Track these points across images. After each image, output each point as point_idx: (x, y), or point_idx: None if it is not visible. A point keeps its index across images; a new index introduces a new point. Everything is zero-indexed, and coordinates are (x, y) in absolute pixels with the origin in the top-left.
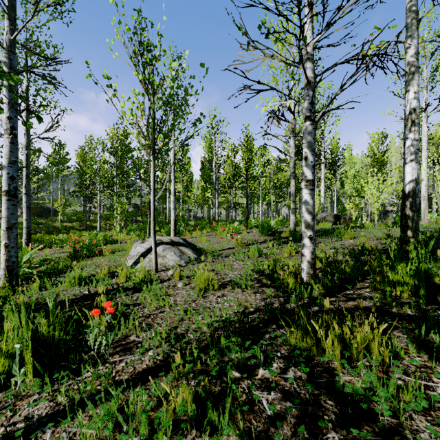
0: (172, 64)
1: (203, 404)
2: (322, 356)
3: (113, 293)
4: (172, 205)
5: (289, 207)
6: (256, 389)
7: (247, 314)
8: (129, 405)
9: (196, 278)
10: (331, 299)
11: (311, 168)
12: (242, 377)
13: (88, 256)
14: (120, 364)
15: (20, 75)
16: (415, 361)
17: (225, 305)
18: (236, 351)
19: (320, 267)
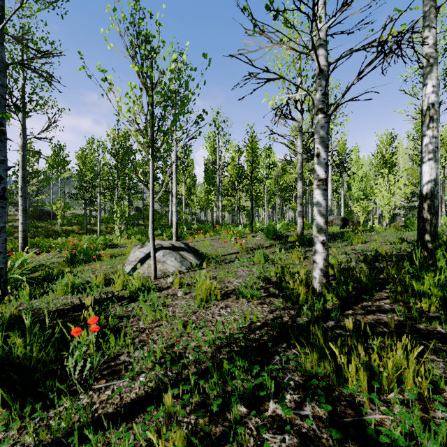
0: (172, 57)
1: None
2: (344, 386)
3: (107, 303)
4: (174, 208)
5: (294, 210)
6: (266, 431)
7: (253, 329)
8: None
9: (197, 286)
10: (348, 312)
11: (324, 166)
12: (249, 413)
13: (86, 261)
14: (105, 392)
15: (16, 72)
16: None
17: (229, 318)
18: (241, 379)
19: (331, 275)
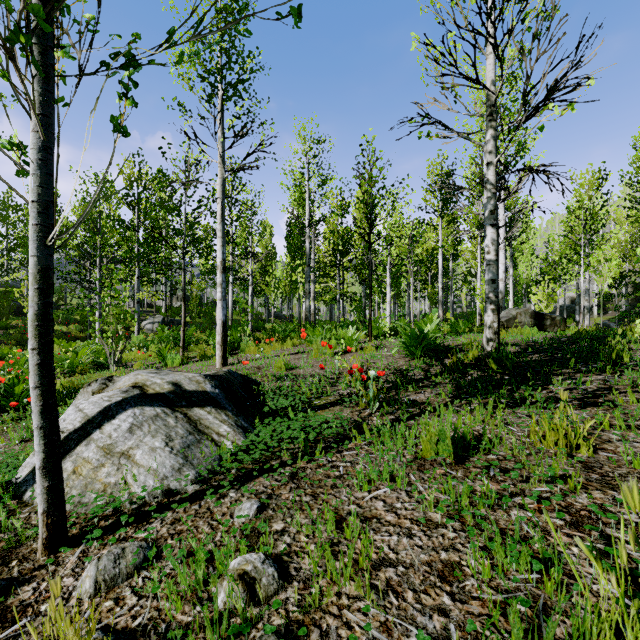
0: None
1: None
2: None
3: None
4: (219, 293)
5: (431, 299)
6: None
7: None
8: None
9: None
10: None
11: None
12: None
13: (10, 407)
14: None
15: None
16: None
17: None
18: None
19: None
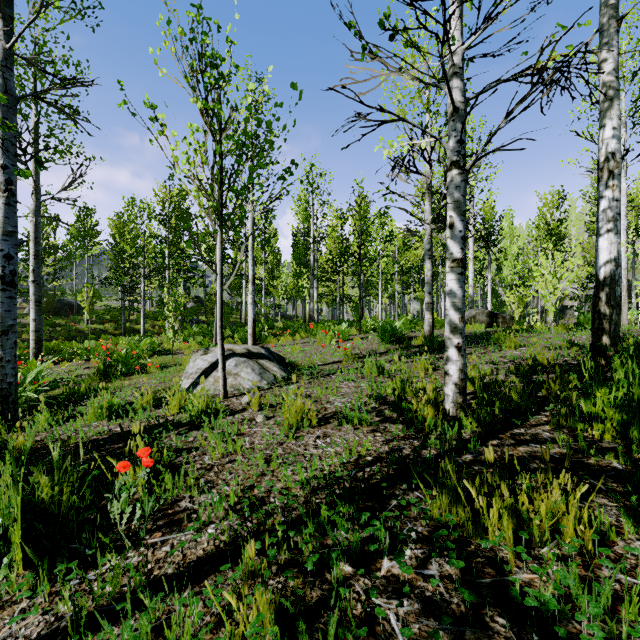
0: (249, 87)
1: (293, 621)
2: (483, 538)
3: (158, 431)
4: (250, 299)
5: (421, 301)
6: (378, 595)
7: (361, 466)
8: (171, 624)
9: (284, 407)
10: (492, 442)
11: (460, 241)
12: (355, 574)
13: (125, 373)
14: (162, 548)
15: (26, 106)
16: (637, 551)
17: (329, 451)
18: (345, 530)
19: (471, 392)
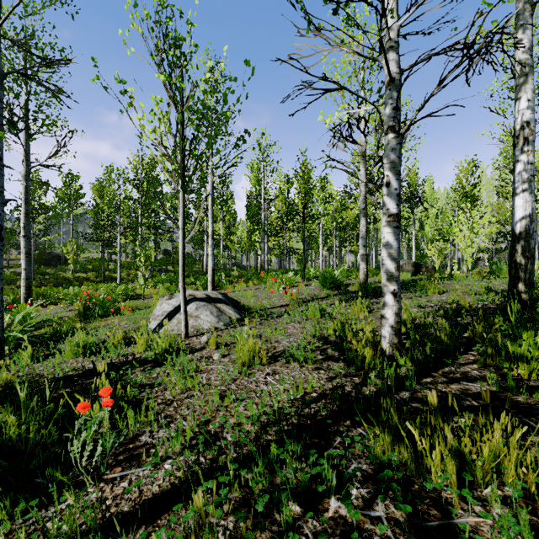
0: (207, 64)
1: None
2: (426, 478)
3: (126, 368)
4: (210, 251)
5: (355, 253)
6: (326, 538)
7: (308, 402)
8: None
9: (238, 346)
10: (426, 380)
11: (396, 198)
12: (304, 514)
13: (102, 315)
14: (121, 484)
15: (18, 86)
16: None
17: (277, 387)
18: (294, 469)
19: (403, 333)
